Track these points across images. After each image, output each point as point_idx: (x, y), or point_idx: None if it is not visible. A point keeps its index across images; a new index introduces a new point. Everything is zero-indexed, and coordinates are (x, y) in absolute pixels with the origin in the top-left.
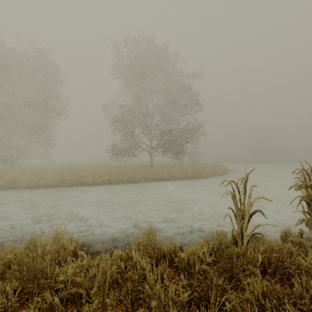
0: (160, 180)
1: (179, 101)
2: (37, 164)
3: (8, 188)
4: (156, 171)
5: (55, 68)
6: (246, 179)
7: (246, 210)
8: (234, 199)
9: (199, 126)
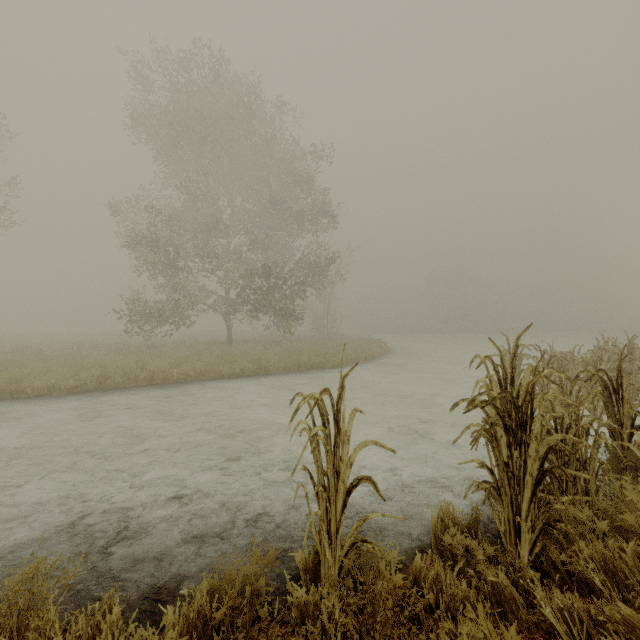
0: (233, 377)
1: (288, 203)
2: None
3: None
4: (227, 357)
5: None
6: (341, 390)
7: (340, 477)
8: (314, 445)
9: (330, 258)
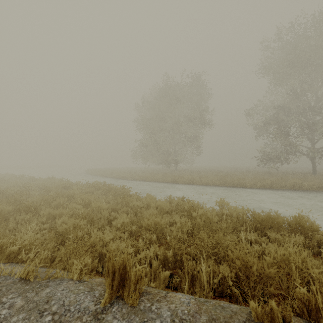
0: None
1: None
2: (184, 167)
3: (189, 184)
4: None
5: (205, 87)
6: None
7: None
8: None
9: None
